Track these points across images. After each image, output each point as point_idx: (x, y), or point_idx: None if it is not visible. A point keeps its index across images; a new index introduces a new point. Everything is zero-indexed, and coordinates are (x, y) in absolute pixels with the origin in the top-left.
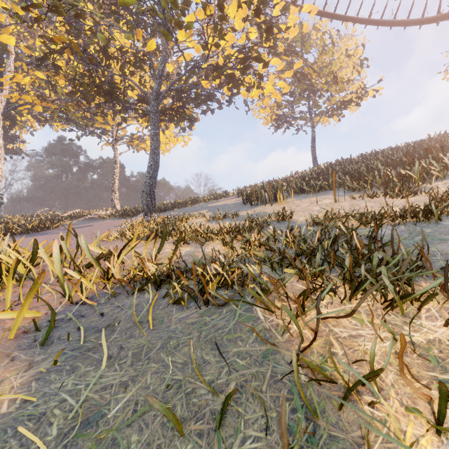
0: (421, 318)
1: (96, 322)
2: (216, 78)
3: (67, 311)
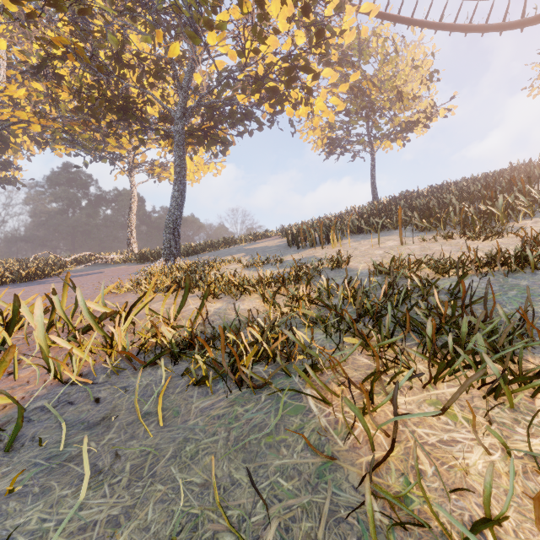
0: (537, 413)
1: (87, 412)
2: (255, 91)
3: (51, 394)
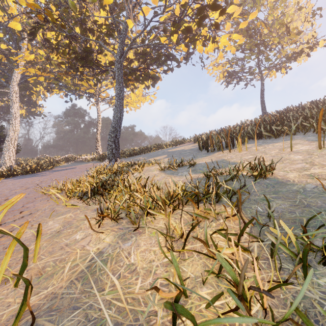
0: None
1: None
2: (173, 33)
3: None
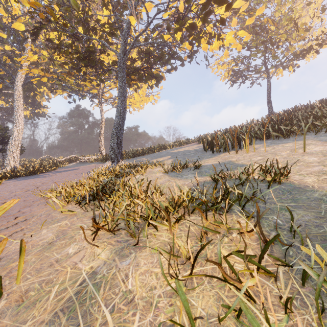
0: None
1: None
2: (177, 30)
3: None
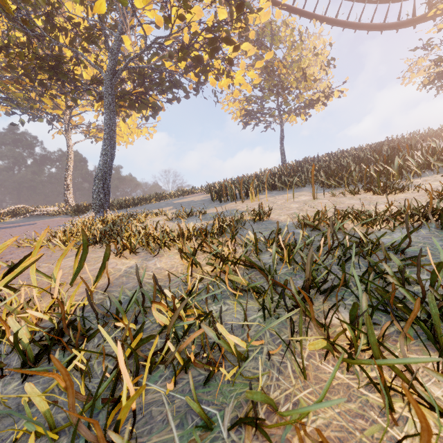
0: None
1: None
2: (181, 59)
3: None
